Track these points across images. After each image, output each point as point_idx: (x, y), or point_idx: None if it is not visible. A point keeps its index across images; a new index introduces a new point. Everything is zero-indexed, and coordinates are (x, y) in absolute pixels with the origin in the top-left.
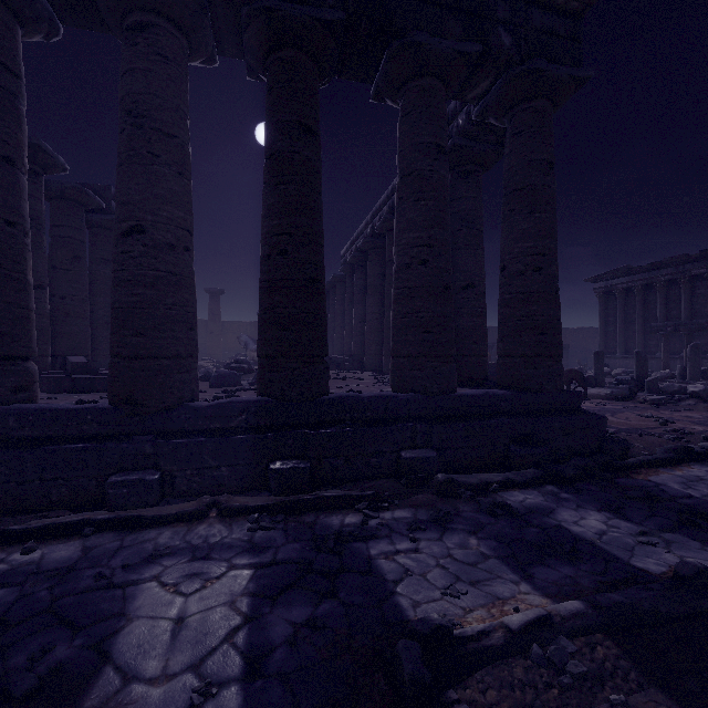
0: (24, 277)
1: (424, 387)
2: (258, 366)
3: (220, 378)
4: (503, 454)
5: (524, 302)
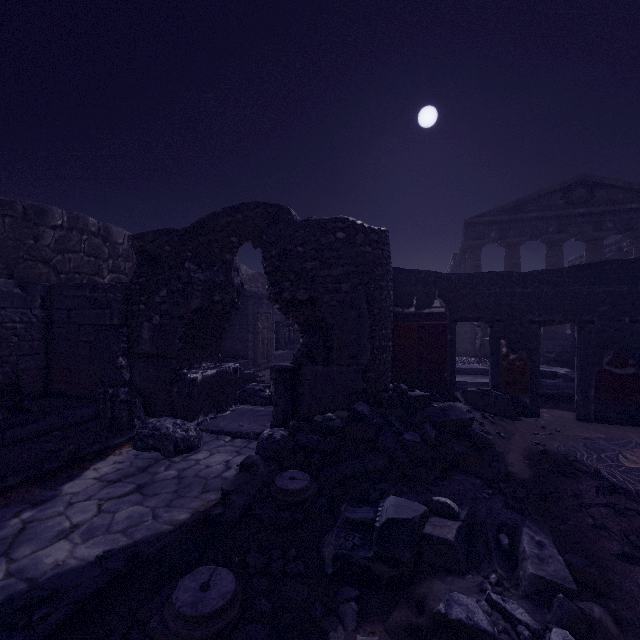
0: None
1: None
2: None
3: None
4: None
5: None
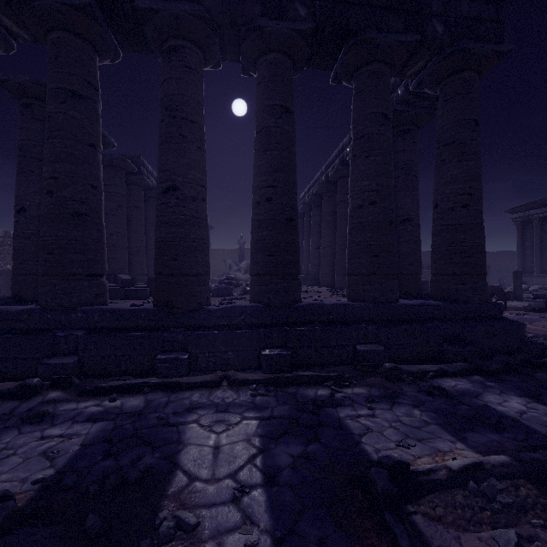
0: (101, 222)
1: (373, 298)
2: (251, 281)
3: (219, 290)
4: (437, 350)
5: (454, 232)
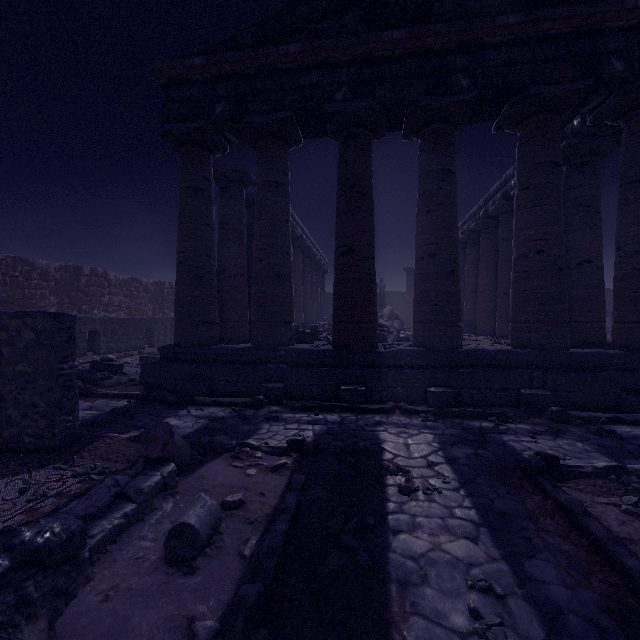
0: (291, 280)
1: (539, 345)
2: (414, 328)
3: None
4: (614, 400)
5: (639, 277)
